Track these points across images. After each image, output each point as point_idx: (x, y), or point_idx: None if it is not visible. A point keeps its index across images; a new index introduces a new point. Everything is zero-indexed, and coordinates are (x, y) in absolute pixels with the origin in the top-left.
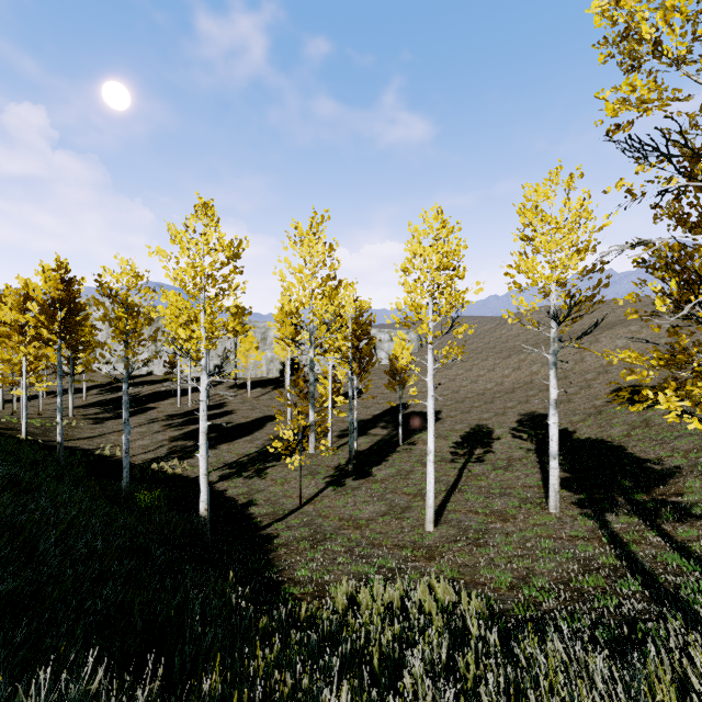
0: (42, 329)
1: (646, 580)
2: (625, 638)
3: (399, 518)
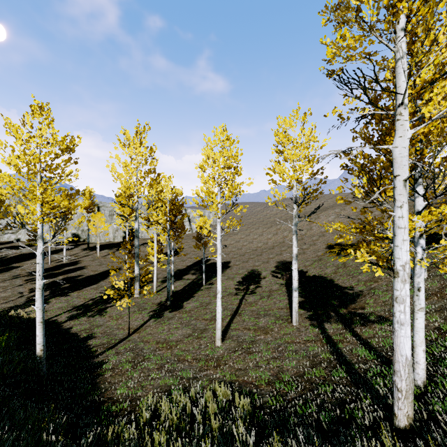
0: None
1: (348, 368)
2: (338, 418)
3: (199, 337)
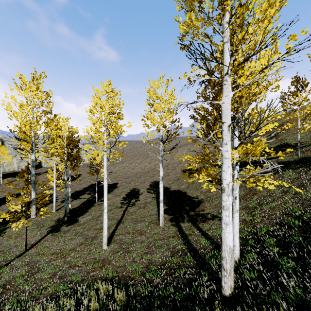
0: None
1: (194, 254)
2: (187, 295)
3: (89, 244)
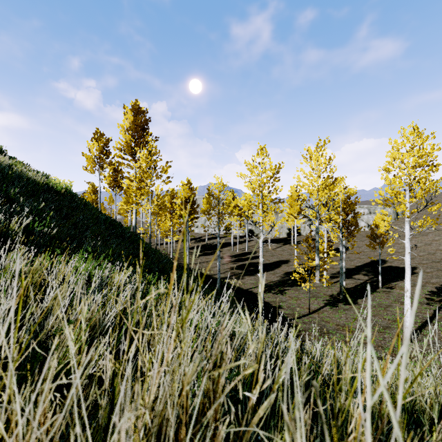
0: (181, 211)
1: None
2: None
3: (381, 332)
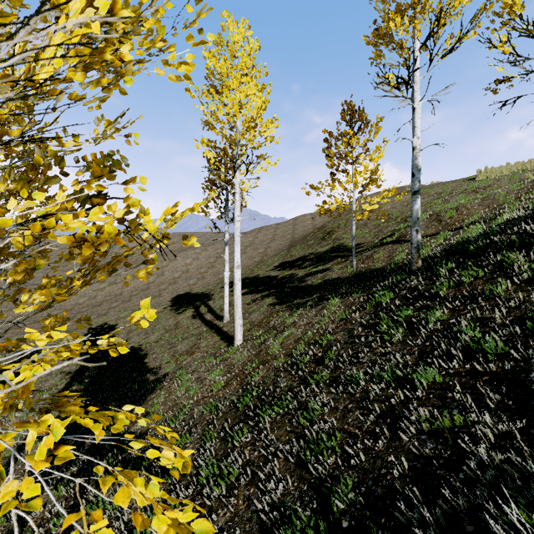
0: None
1: None
2: None
3: None
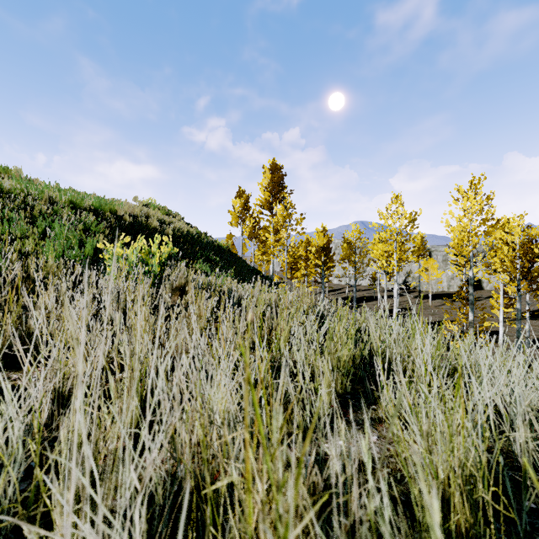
0: (316, 260)
1: None
2: None
3: None
